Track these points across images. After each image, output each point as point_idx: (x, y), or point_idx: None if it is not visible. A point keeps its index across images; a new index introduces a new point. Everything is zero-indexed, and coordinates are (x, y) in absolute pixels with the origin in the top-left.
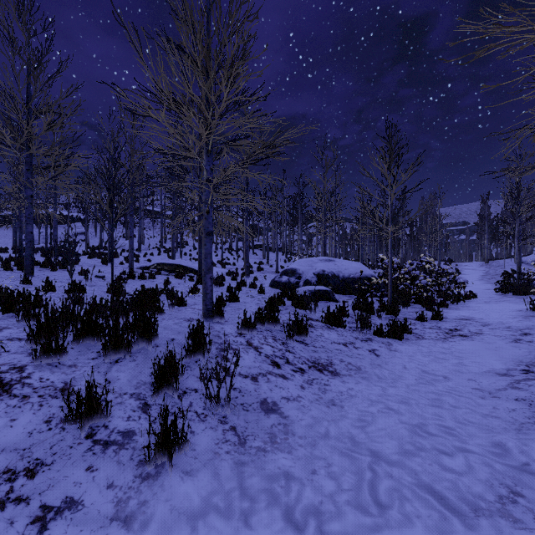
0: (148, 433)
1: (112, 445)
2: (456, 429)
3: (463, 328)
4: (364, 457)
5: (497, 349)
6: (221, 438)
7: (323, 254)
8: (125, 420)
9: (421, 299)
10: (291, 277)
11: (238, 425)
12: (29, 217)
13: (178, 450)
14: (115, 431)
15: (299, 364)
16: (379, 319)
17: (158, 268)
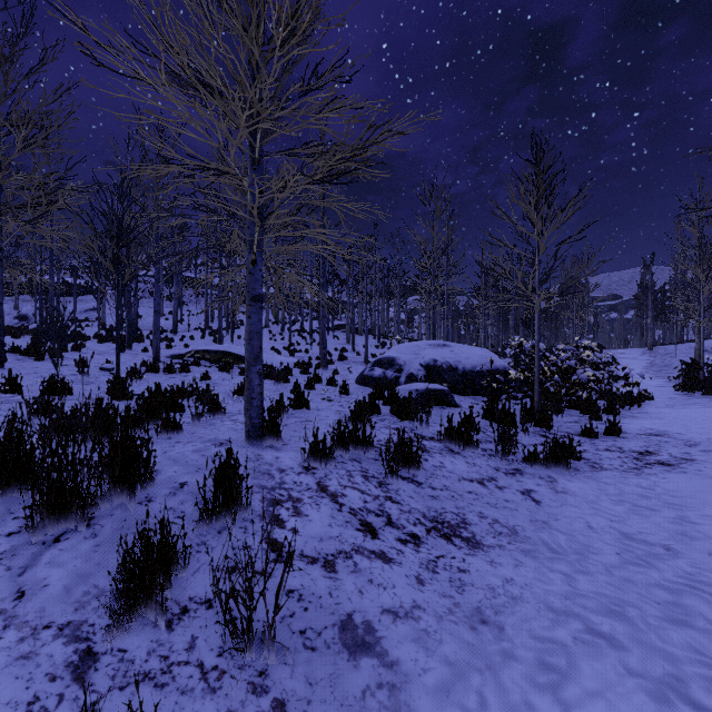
0: None
1: None
2: None
3: (659, 449)
4: None
5: None
6: None
7: (432, 337)
8: None
9: (580, 402)
10: (387, 369)
11: (291, 693)
12: None
13: None
14: None
15: (410, 526)
16: (524, 435)
17: (196, 357)
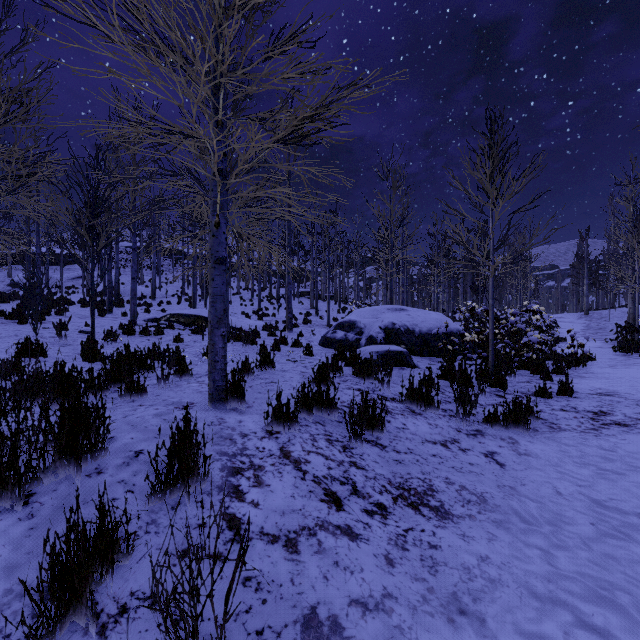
0: None
1: None
2: None
3: (612, 409)
4: None
5: None
6: None
7: (390, 302)
8: None
9: (530, 363)
10: (349, 332)
11: None
12: None
13: None
14: None
15: (376, 495)
16: (481, 395)
17: (171, 321)
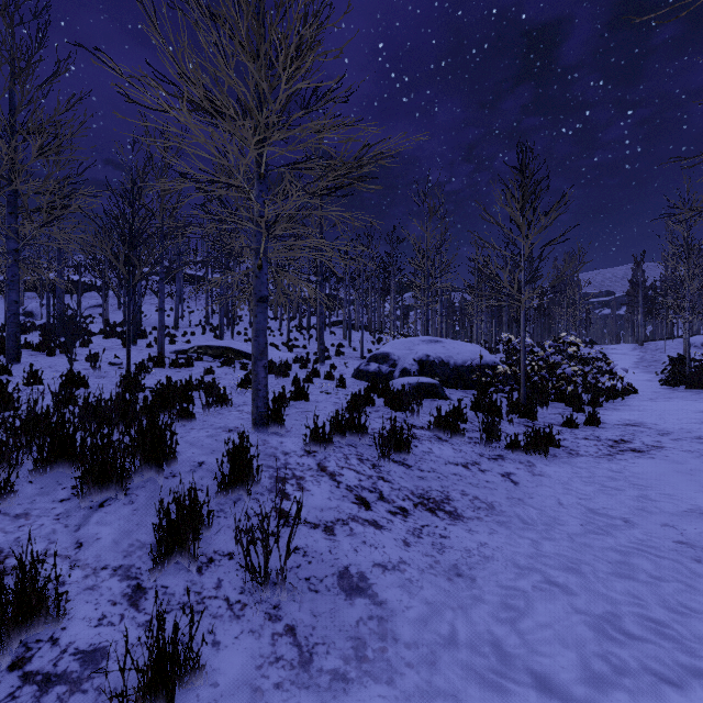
0: (118, 670)
1: (57, 685)
2: (672, 625)
3: (633, 438)
4: (525, 690)
5: (694, 473)
6: (269, 653)
7: (426, 333)
8: (94, 626)
9: (565, 396)
10: (382, 364)
11: (300, 621)
12: (13, 280)
13: (183, 692)
14: (70, 651)
15: (399, 501)
16: (509, 425)
17: (199, 352)
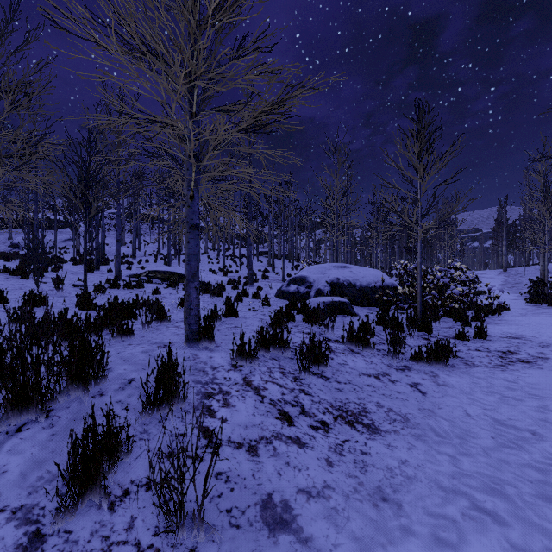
0: None
1: None
2: None
3: (518, 349)
4: None
5: None
6: None
7: (335, 260)
8: None
9: (453, 312)
10: (300, 286)
11: None
12: None
13: None
14: None
15: (320, 415)
16: (410, 338)
17: (150, 276)
